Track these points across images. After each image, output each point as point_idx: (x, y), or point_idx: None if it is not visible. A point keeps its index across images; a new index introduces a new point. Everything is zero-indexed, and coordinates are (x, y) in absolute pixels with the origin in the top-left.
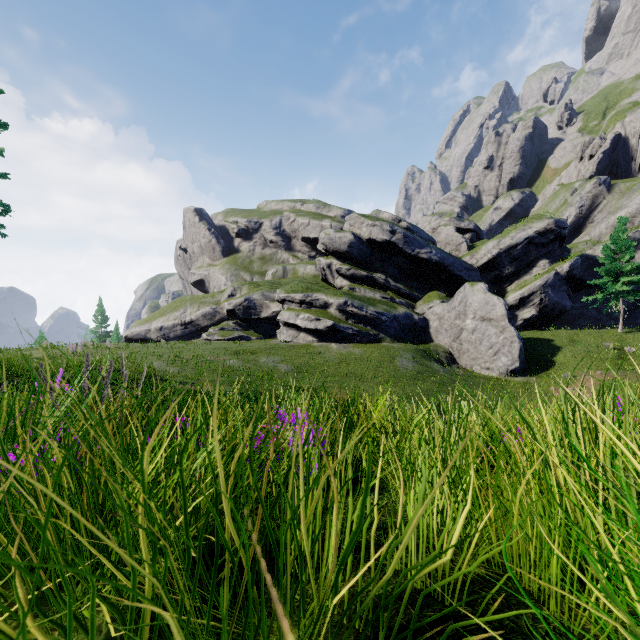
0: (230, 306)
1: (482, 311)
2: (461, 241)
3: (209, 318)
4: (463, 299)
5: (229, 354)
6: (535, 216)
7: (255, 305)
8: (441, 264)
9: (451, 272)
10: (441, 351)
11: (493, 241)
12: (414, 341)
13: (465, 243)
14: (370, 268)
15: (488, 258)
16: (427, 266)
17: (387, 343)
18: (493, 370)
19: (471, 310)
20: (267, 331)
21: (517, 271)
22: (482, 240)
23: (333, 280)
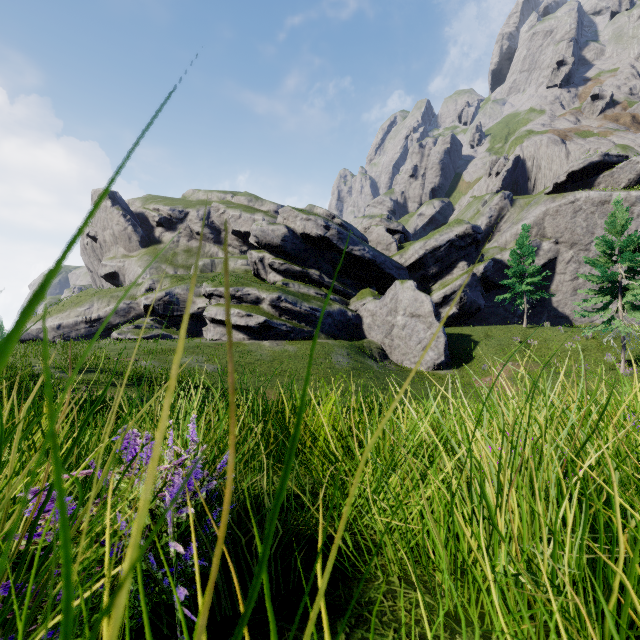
0: (148, 301)
1: (411, 308)
2: (391, 241)
3: (122, 315)
4: (394, 296)
5: (143, 354)
6: (456, 221)
7: (178, 300)
8: (373, 262)
9: (383, 270)
10: (374, 347)
11: (420, 242)
12: (348, 338)
13: (395, 243)
14: (304, 263)
15: (416, 258)
16: (360, 263)
17: (322, 340)
18: (422, 364)
19: (402, 307)
20: (192, 329)
21: (440, 271)
22: (410, 241)
23: (266, 275)
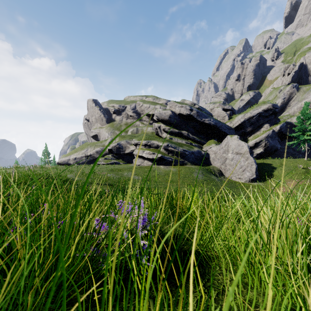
0: (110, 147)
1: (236, 149)
2: (225, 115)
3: (99, 153)
4: (227, 143)
5: (108, 171)
6: (262, 102)
7: (122, 147)
8: (215, 126)
9: (220, 130)
10: (216, 169)
11: (241, 115)
12: (202, 164)
13: (227, 116)
14: (180, 128)
15: (239, 123)
16: (208, 127)
17: (188, 165)
18: (242, 179)
19: (231, 149)
20: (128, 160)
21: (253, 130)
22: (235, 114)
23: (161, 134)
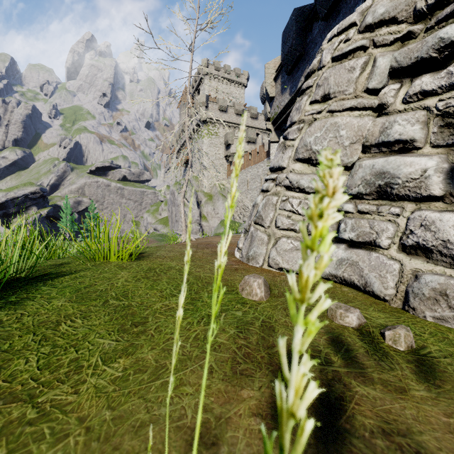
0: None
1: None
2: None
3: None
4: None
5: None
6: (30, 183)
7: None
8: None
9: None
10: None
11: (3, 193)
12: None
13: None
14: None
15: None
16: None
17: None
18: None
19: None
20: None
21: (19, 211)
22: None
23: None
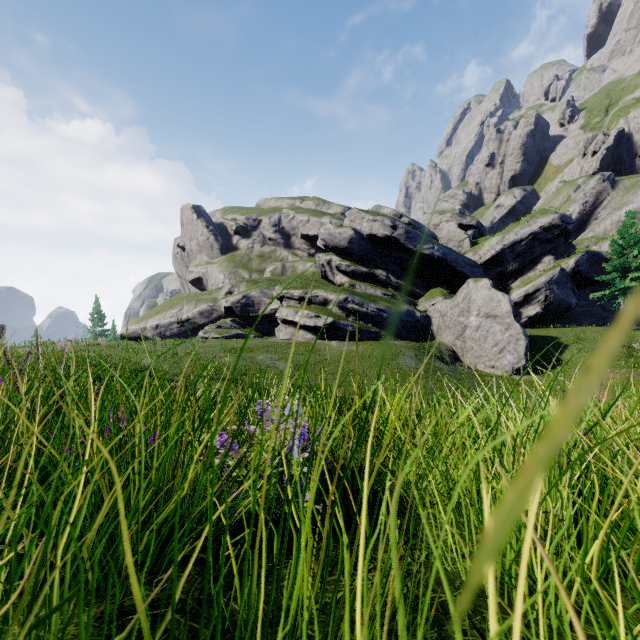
0: (227, 303)
1: (486, 308)
2: (464, 237)
3: (206, 316)
4: (467, 296)
5: (225, 352)
6: (540, 211)
7: (253, 302)
8: (444, 260)
9: (454, 268)
10: (444, 349)
11: (497, 237)
12: (416, 339)
13: (468, 239)
14: (371, 264)
15: (491, 254)
16: (429, 262)
17: (389, 341)
18: (498, 368)
19: (475, 307)
20: (265, 329)
21: (521, 267)
22: (485, 236)
23: (333, 277)
